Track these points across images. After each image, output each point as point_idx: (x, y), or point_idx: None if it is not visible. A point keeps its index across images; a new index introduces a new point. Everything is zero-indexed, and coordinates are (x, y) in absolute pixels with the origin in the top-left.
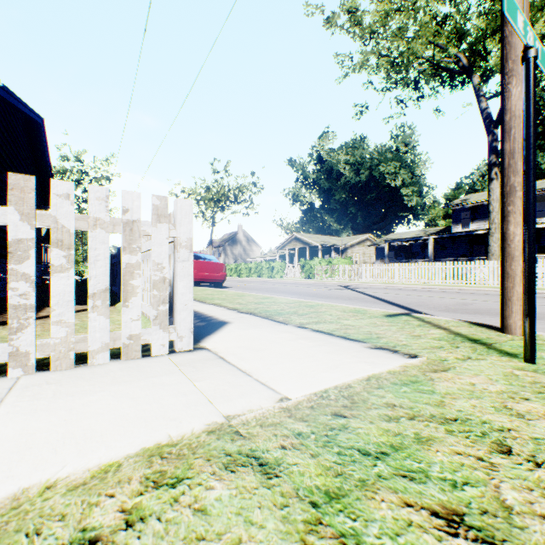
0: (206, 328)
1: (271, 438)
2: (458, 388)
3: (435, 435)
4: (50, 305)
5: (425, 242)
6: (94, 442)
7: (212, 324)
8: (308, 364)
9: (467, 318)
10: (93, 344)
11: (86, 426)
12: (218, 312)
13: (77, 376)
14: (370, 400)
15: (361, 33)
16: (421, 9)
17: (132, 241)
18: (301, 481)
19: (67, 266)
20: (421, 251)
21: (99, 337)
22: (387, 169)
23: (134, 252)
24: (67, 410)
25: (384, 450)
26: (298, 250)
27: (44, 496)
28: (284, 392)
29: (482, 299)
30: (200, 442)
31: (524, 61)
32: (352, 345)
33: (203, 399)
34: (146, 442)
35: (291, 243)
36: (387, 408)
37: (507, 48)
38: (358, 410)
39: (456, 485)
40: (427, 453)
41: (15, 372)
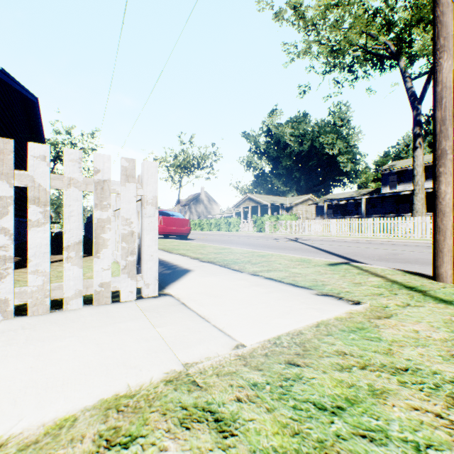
0: (171, 275)
1: (227, 389)
2: (403, 336)
3: (389, 387)
4: None
5: (358, 201)
6: (54, 392)
7: (177, 271)
8: (261, 310)
9: (399, 266)
10: (67, 291)
11: (50, 374)
12: (182, 261)
13: (50, 321)
14: (321, 348)
15: (304, 25)
16: (356, 4)
17: (103, 198)
18: (258, 441)
19: (43, 221)
20: (354, 209)
21: (72, 285)
22: (325, 140)
23: (105, 208)
24: (35, 356)
25: (340, 404)
26: (251, 208)
27: None
28: (240, 339)
29: (409, 250)
30: (157, 393)
31: None
32: (300, 292)
33: (164, 346)
34: (104, 392)
35: (245, 202)
36: (338, 356)
37: (438, 26)
38: (310, 358)
39: (420, 449)
40: (384, 408)
41: None
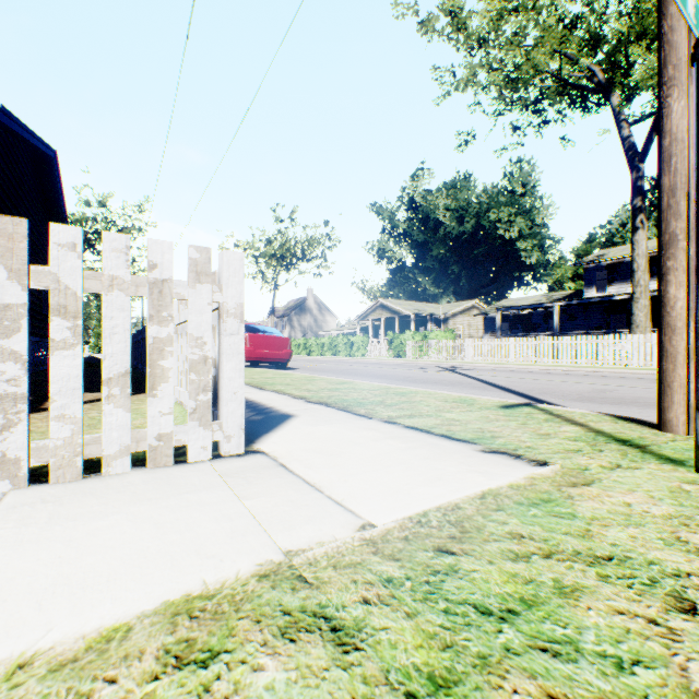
0: (263, 423)
1: (348, 586)
2: (608, 511)
3: (583, 583)
4: None
5: (548, 310)
6: (96, 592)
7: (271, 417)
8: (400, 474)
9: (609, 409)
10: (108, 447)
11: (88, 566)
12: (280, 401)
13: (84, 492)
14: (486, 528)
15: (466, 40)
16: (545, 9)
17: (162, 307)
18: (393, 657)
19: (73, 342)
20: (543, 322)
21: (116, 437)
22: (499, 217)
23: (165, 322)
24: (65, 541)
25: (512, 607)
26: (384, 321)
27: (13, 680)
28: (367, 516)
29: (625, 384)
30: (247, 592)
31: (694, 61)
32: (458, 447)
33: (255, 526)
34: (170, 592)
35: (376, 311)
36: (512, 540)
37: (665, 48)
38: (470, 542)
39: (623, 666)
40: (575, 612)
41: (1, 486)
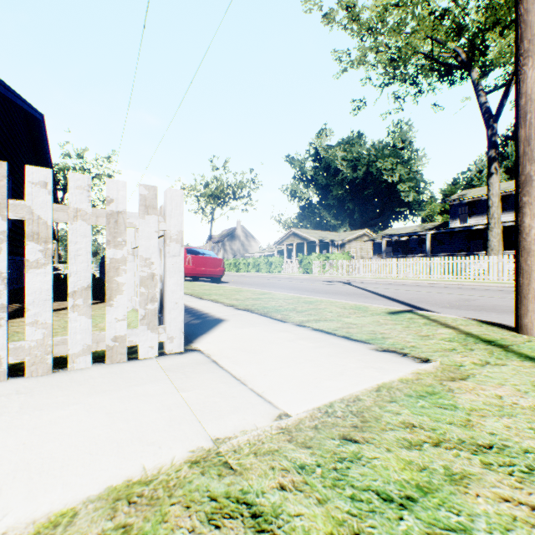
0: (200, 326)
1: (267, 472)
2: (484, 402)
3: (470, 470)
4: None
5: (422, 237)
6: (50, 477)
7: (207, 321)
8: (309, 369)
9: (473, 315)
10: (73, 347)
11: (46, 452)
12: (214, 308)
13: (52, 384)
14: (383, 418)
15: (359, 29)
16: (420, 4)
17: (117, 234)
18: None
19: (44, 262)
20: (418, 246)
21: (80, 339)
22: (384, 165)
23: (120, 246)
24: (30, 429)
25: (410, 494)
26: (296, 246)
27: None
28: (283, 407)
29: (484, 295)
30: (180, 478)
31: None
32: (356, 346)
33: (190, 415)
34: (113, 477)
35: (289, 238)
36: (405, 429)
37: (522, 27)
38: (370, 431)
39: None
40: (466, 499)
41: None
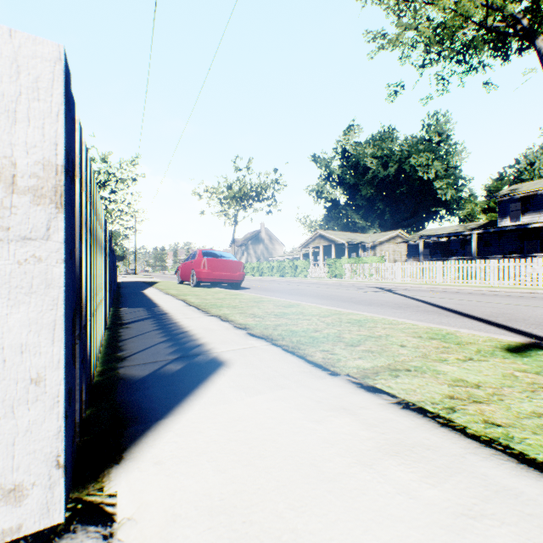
0: (174, 383)
1: None
2: None
3: None
4: None
5: (465, 238)
6: None
7: (193, 367)
8: None
9: None
10: None
11: None
12: (217, 333)
13: None
14: None
15: (397, 0)
16: None
17: None
18: None
19: None
20: (460, 248)
21: None
22: (418, 161)
23: None
24: None
25: None
26: (322, 248)
27: None
28: None
29: None
30: None
31: None
32: None
33: None
34: None
35: (315, 240)
36: None
37: None
38: None
39: None
40: None
41: None
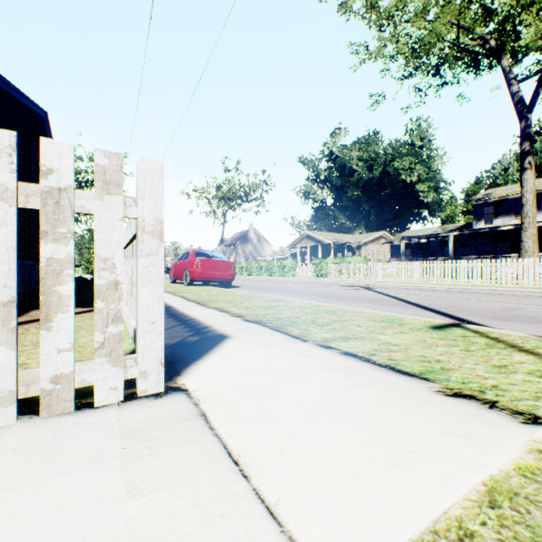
0: (197, 346)
1: None
2: None
3: None
4: (39, 307)
5: (444, 239)
6: None
7: (207, 338)
8: (352, 437)
9: (534, 329)
10: None
11: None
12: (219, 319)
13: None
14: None
15: (378, 17)
16: None
17: (58, 222)
18: None
19: None
20: (439, 249)
21: None
22: (401, 165)
23: (63, 240)
24: None
25: None
26: (310, 248)
27: None
28: None
29: (529, 302)
30: None
31: None
32: (411, 386)
33: None
34: None
35: (303, 241)
36: None
37: None
38: None
39: None
40: None
41: None
